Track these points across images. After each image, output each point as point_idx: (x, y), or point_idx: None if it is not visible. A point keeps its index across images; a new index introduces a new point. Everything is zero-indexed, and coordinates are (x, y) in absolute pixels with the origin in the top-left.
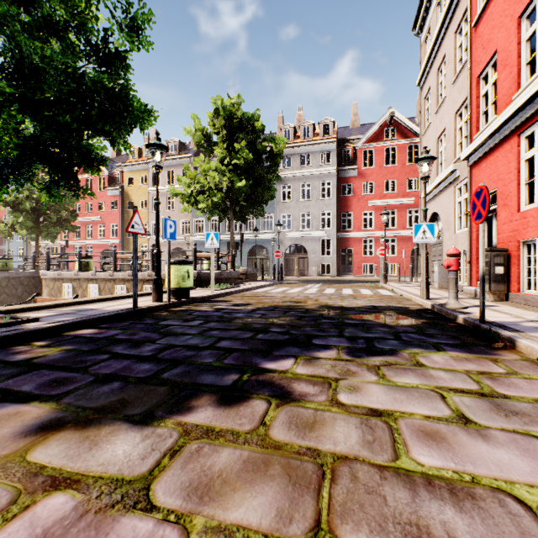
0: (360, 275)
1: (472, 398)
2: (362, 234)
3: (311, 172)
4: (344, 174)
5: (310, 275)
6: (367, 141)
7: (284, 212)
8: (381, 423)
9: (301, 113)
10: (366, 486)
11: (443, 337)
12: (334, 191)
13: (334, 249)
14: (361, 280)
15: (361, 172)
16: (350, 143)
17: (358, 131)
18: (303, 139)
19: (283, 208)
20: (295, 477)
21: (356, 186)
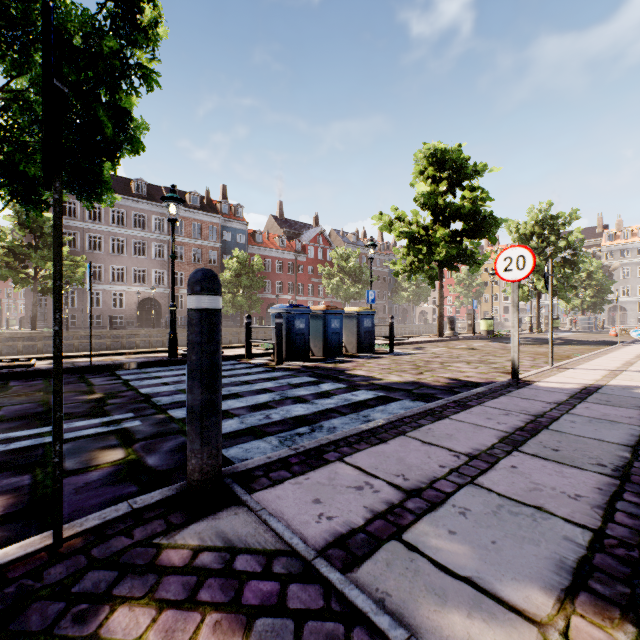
0: None
1: None
2: None
3: (629, 261)
4: None
5: (628, 324)
6: None
7: None
8: None
9: (620, 220)
10: None
11: None
12: None
13: None
14: None
15: None
16: None
17: None
18: (622, 240)
19: None
20: None
21: None
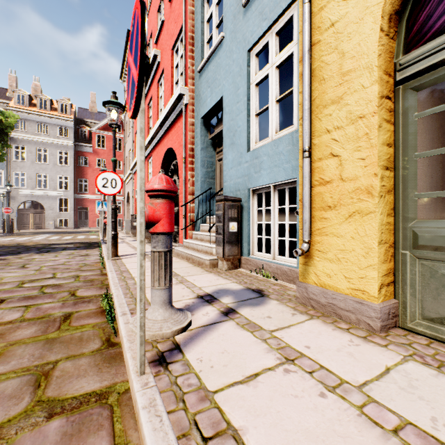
0: (95, 227)
1: (65, 255)
2: (97, 197)
3: (49, 140)
4: (81, 148)
5: (48, 228)
6: (101, 128)
7: (17, 170)
8: (32, 259)
9: (38, 84)
10: (20, 262)
11: (84, 248)
12: (72, 160)
13: (72, 207)
14: (92, 231)
15: (96, 150)
16: (87, 124)
17: (96, 116)
18: (40, 109)
19: (16, 167)
20: (3, 264)
21: (92, 160)
